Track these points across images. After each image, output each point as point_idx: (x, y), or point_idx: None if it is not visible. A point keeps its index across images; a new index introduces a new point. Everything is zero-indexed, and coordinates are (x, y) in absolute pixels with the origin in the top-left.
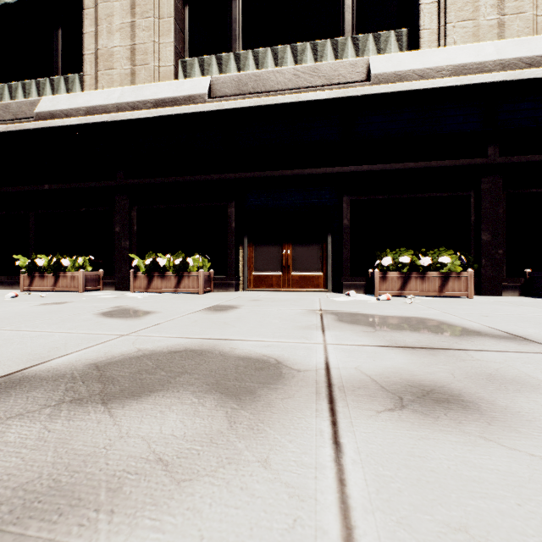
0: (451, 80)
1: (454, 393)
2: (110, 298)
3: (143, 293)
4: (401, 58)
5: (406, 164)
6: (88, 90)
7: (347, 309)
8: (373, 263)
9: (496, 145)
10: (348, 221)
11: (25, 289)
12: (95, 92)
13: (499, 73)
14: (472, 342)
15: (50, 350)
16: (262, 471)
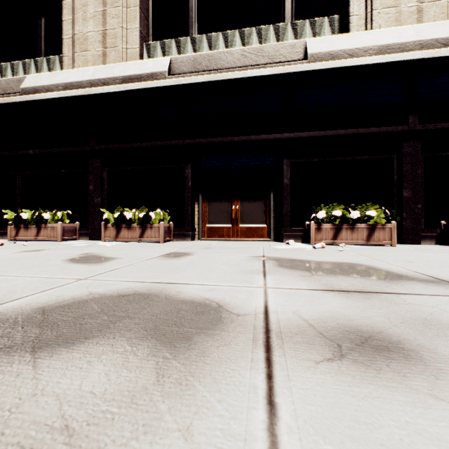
0: (377, 58)
1: (393, 340)
2: (82, 246)
3: (112, 242)
4: (334, 39)
5: (338, 131)
6: (66, 69)
7: (287, 256)
8: (310, 216)
9: (416, 114)
10: (288, 180)
11: (12, 238)
12: (72, 71)
13: (418, 51)
14: (402, 286)
15: (7, 293)
16: (182, 445)
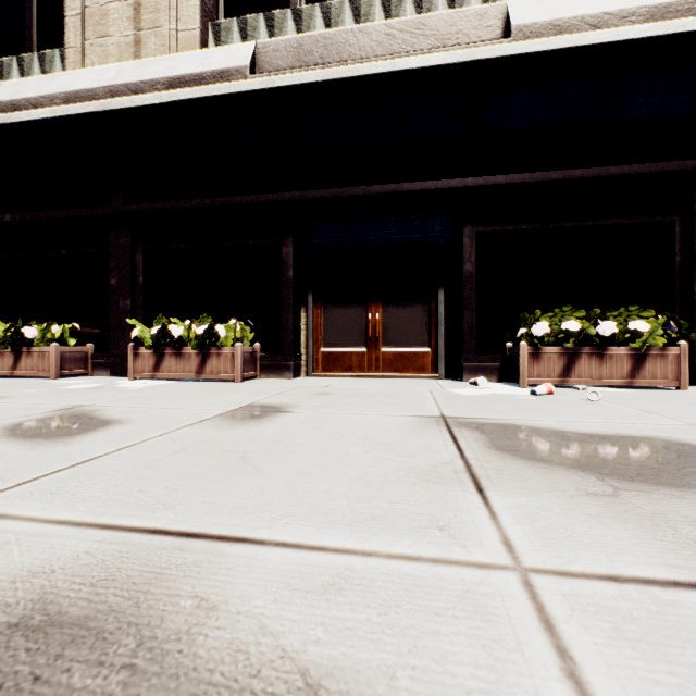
0: (649, 28)
1: None
2: (82, 389)
3: (147, 380)
4: None
5: (569, 172)
6: (71, 70)
7: (493, 415)
8: (513, 333)
9: None
10: (472, 266)
11: None
12: (79, 72)
13: None
14: None
15: None
16: None
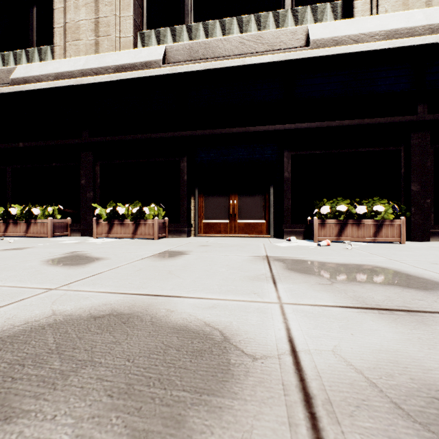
0: (385, 44)
1: None
2: (71, 243)
3: (104, 238)
4: (337, 25)
5: (342, 122)
6: (58, 59)
7: (293, 255)
8: (311, 212)
9: (425, 103)
10: (288, 174)
11: (1, 235)
12: (63, 60)
13: (429, 36)
14: None
15: None
16: None
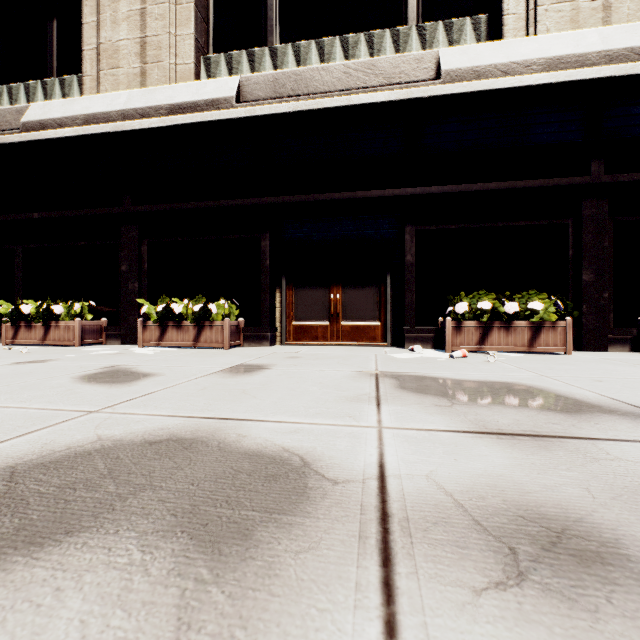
0: (544, 77)
1: (606, 537)
2: (108, 354)
3: (154, 348)
4: (480, 50)
5: (486, 185)
6: (88, 94)
7: (412, 370)
8: (444, 310)
9: (601, 159)
10: (412, 257)
11: (8, 342)
12: (96, 97)
13: (605, 66)
14: (596, 424)
15: None
16: None
